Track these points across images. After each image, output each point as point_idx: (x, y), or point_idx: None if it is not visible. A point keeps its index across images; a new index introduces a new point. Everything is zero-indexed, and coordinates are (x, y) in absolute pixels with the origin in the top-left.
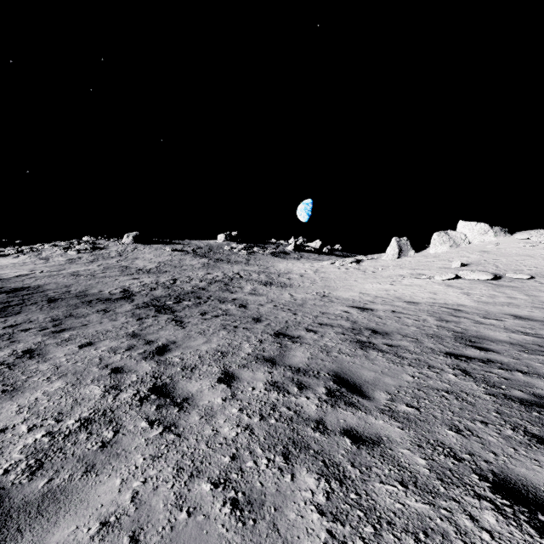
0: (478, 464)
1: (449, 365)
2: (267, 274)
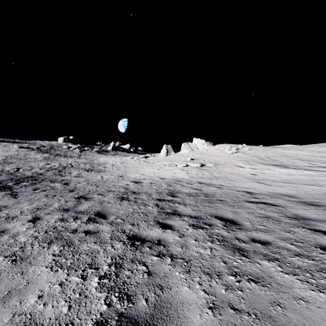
0: (130, 233)
1: (154, 203)
2: (91, 164)
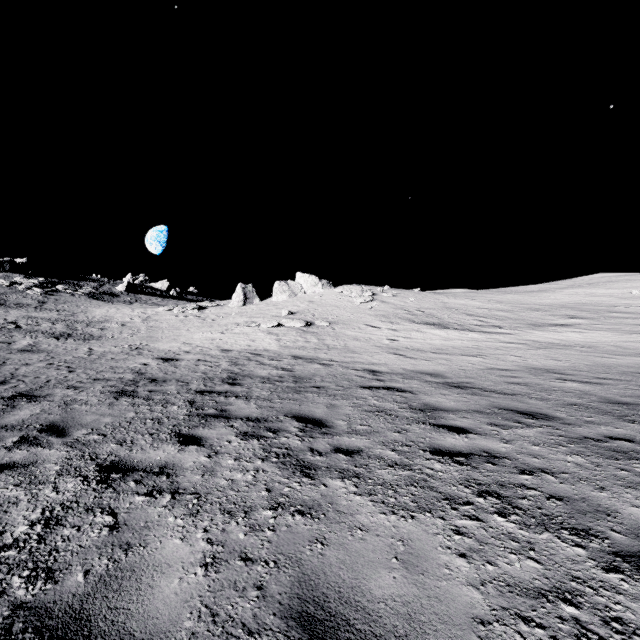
0: (107, 459)
1: (186, 399)
2: (69, 322)
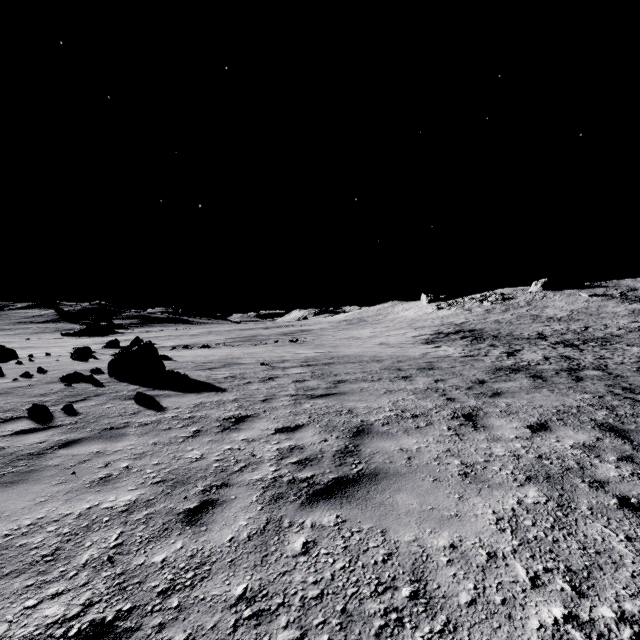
0: None
1: None
2: None
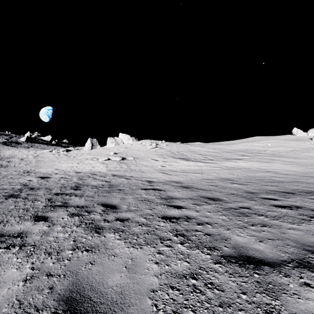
0: None
1: (47, 198)
2: None
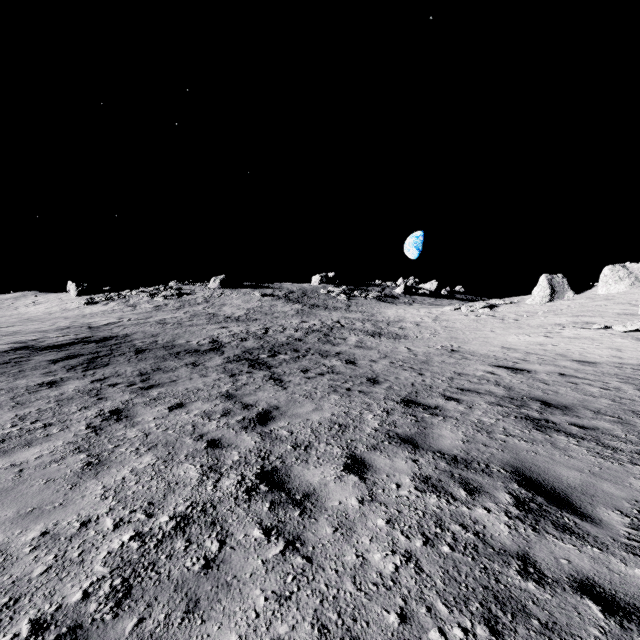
0: None
1: None
2: (373, 322)
